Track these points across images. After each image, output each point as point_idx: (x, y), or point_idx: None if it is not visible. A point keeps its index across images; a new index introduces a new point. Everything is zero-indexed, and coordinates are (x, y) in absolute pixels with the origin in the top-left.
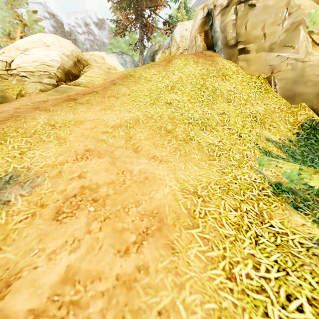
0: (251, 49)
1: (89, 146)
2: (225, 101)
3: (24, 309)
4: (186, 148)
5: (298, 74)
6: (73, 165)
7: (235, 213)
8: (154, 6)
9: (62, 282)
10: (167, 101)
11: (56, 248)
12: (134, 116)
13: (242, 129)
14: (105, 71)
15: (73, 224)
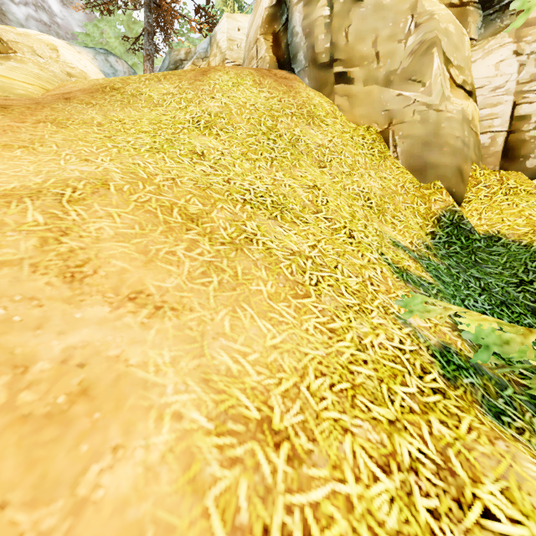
0: (357, 77)
1: None
2: (314, 164)
3: None
4: (238, 265)
5: (431, 130)
6: None
7: (388, 484)
8: None
9: None
10: (195, 150)
11: None
12: (96, 171)
13: (352, 222)
14: (59, 77)
15: None
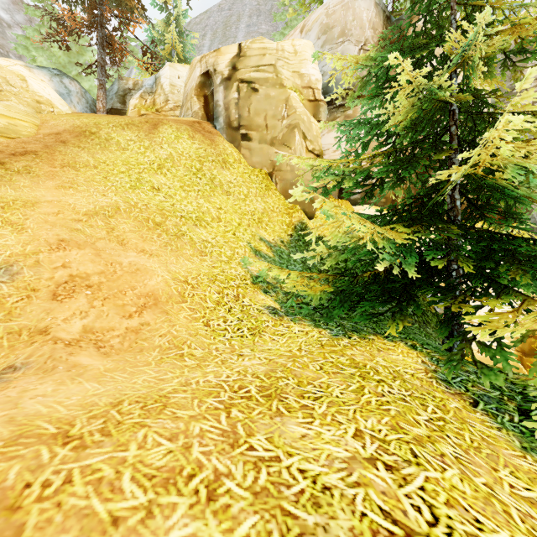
0: (255, 138)
1: (63, 236)
2: (224, 193)
3: (68, 338)
4: (178, 244)
5: (294, 176)
6: (51, 255)
7: (218, 295)
8: (126, 19)
9: (84, 332)
10: (154, 186)
11: (67, 317)
12: (113, 202)
13: (238, 228)
14: (32, 105)
15: (75, 302)
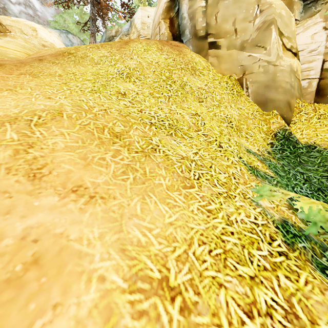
0: (222, 45)
1: None
2: (196, 100)
3: None
4: (146, 166)
5: (270, 78)
6: None
7: (252, 327)
8: None
9: None
10: (120, 91)
11: None
12: (55, 105)
13: (221, 137)
14: (37, 47)
15: None
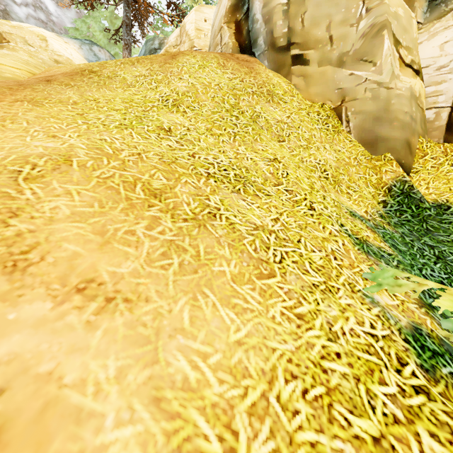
0: (312, 59)
1: None
2: (274, 139)
3: None
4: (200, 243)
5: (382, 106)
6: None
7: None
8: None
9: None
10: (162, 126)
11: None
12: (61, 147)
13: (312, 194)
14: (47, 64)
15: None
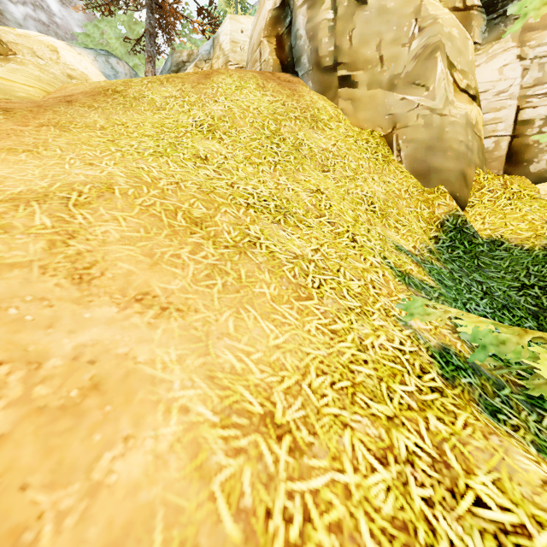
0: (360, 81)
1: None
2: (318, 168)
3: None
4: (241, 268)
5: (435, 134)
6: None
7: (385, 475)
8: None
9: None
10: (199, 154)
11: None
12: (101, 175)
13: (355, 226)
14: (60, 79)
15: None
